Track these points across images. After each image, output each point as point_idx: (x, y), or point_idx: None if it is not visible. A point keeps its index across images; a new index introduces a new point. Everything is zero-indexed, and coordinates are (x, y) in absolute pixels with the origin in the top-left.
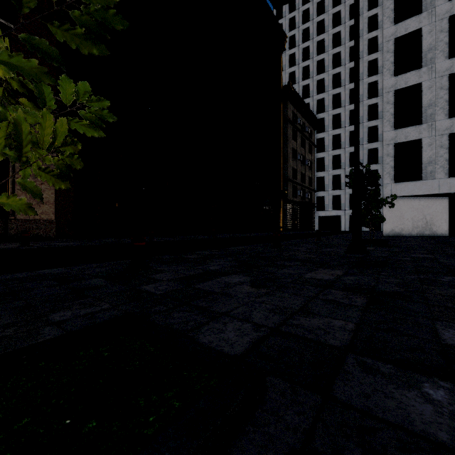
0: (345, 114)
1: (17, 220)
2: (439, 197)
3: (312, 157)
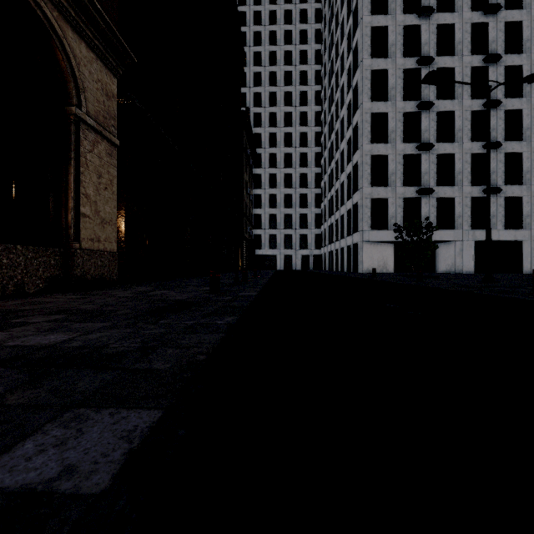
0: (281, 155)
1: (82, 250)
2: (389, 243)
3: (252, 192)
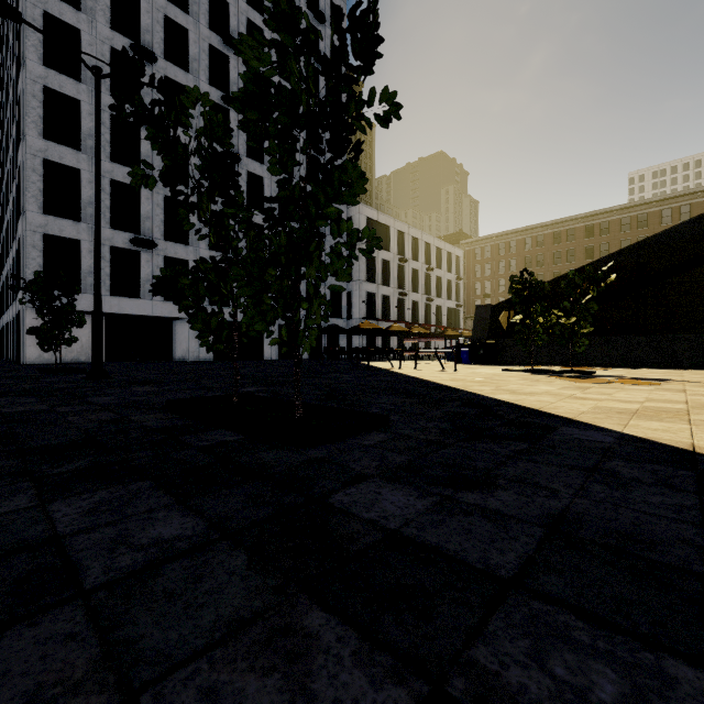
0: None
1: None
2: None
3: None
